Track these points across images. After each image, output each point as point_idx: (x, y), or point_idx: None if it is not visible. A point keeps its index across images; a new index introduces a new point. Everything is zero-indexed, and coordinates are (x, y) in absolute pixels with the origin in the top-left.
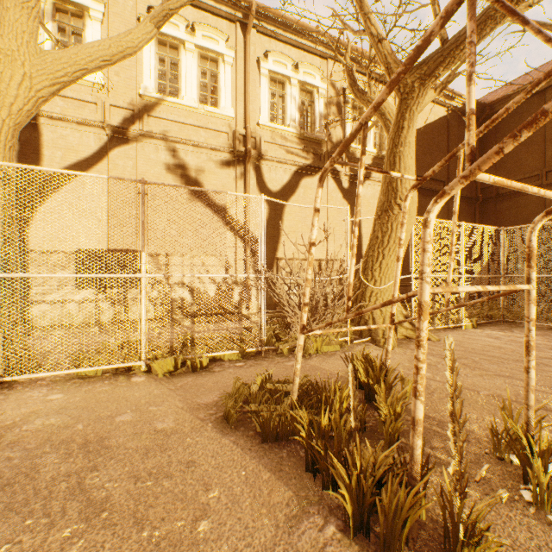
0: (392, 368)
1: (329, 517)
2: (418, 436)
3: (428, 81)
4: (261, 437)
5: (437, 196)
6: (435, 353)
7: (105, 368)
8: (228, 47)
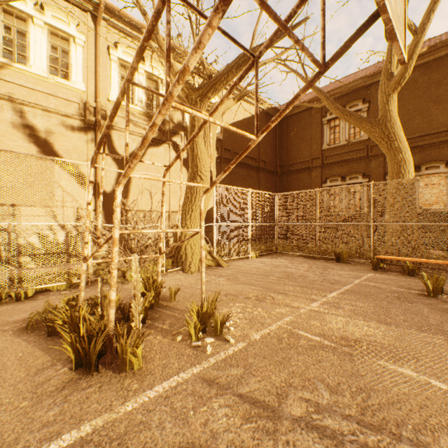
0: (159, 282)
1: (67, 365)
2: (112, 308)
3: (204, 99)
4: (48, 333)
5: (118, 183)
6: (218, 274)
7: None
8: (79, 31)
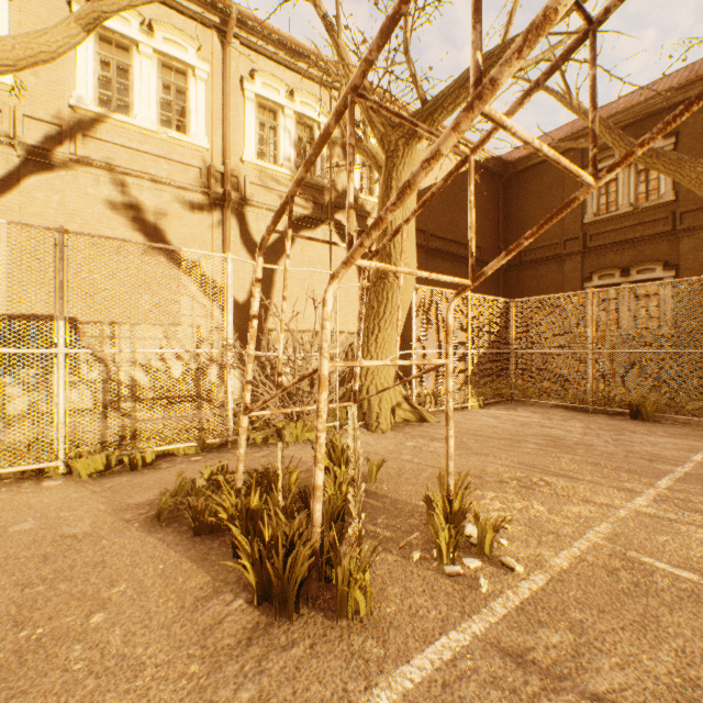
0: None
1: (241, 593)
2: (317, 501)
3: (411, 141)
4: (194, 531)
5: (331, 277)
6: (427, 435)
7: (5, 473)
8: (200, 57)
